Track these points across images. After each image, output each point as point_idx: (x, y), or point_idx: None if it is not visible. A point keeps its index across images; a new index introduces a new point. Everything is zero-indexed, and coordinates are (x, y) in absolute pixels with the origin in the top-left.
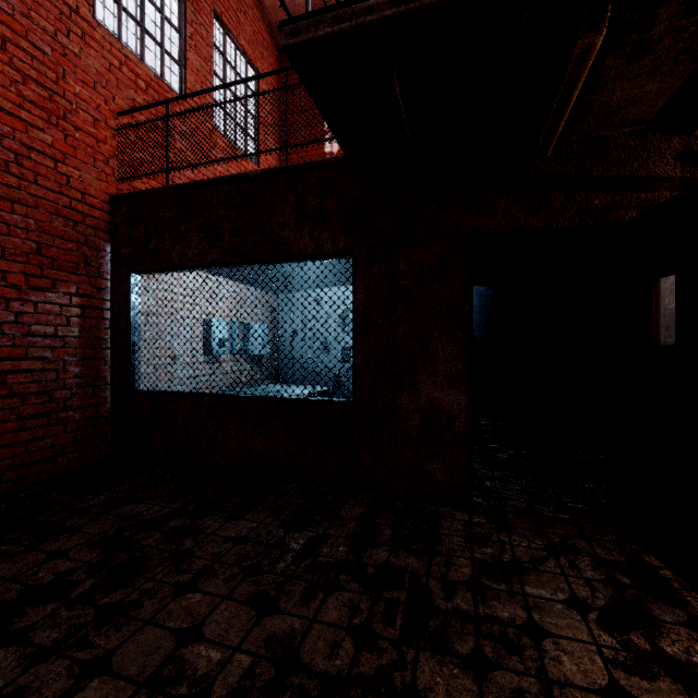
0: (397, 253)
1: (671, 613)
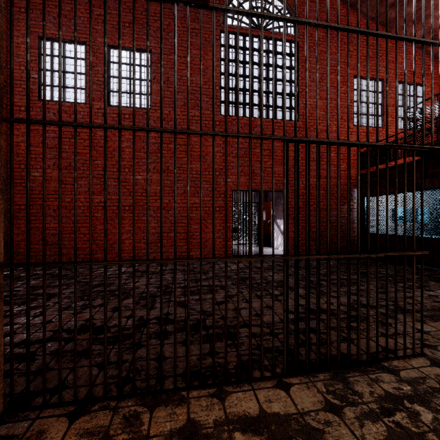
0: None
1: None
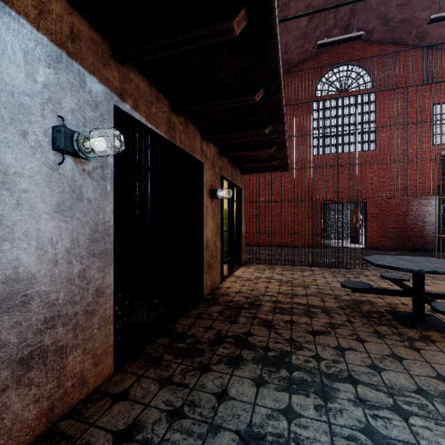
0: None
1: None
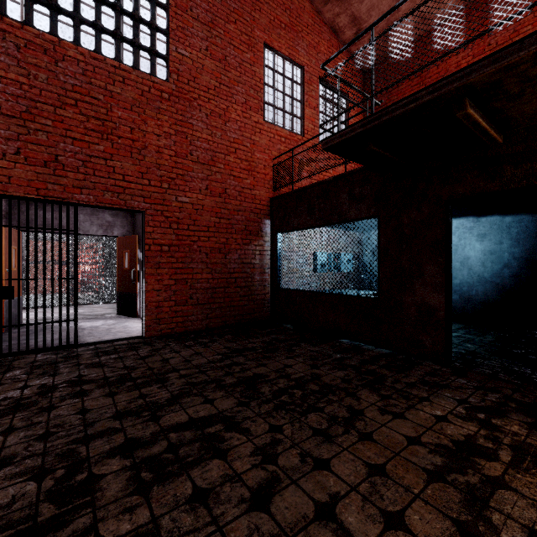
0: (402, 214)
1: (522, 418)
